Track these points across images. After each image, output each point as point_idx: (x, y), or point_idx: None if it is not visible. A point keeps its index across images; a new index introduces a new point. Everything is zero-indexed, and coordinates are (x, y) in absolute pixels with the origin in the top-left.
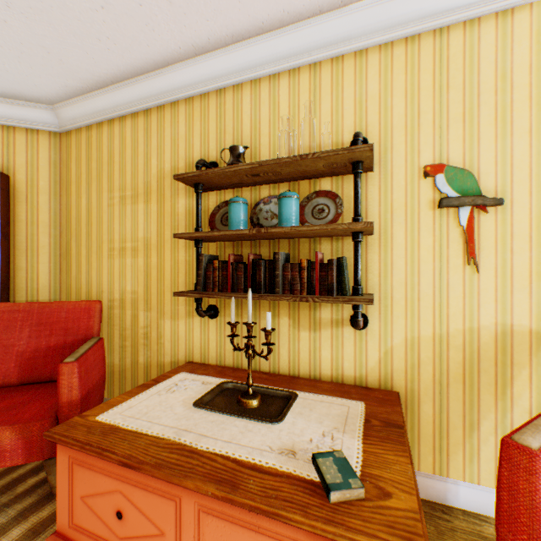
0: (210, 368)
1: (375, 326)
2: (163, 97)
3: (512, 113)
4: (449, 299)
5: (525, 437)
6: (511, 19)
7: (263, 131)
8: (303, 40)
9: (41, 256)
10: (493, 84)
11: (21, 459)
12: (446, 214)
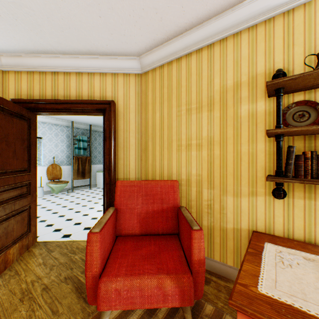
0: (286, 241)
1: None
2: (227, 31)
3: None
4: None
5: None
6: None
7: None
8: None
9: (131, 151)
10: None
11: (177, 302)
12: None
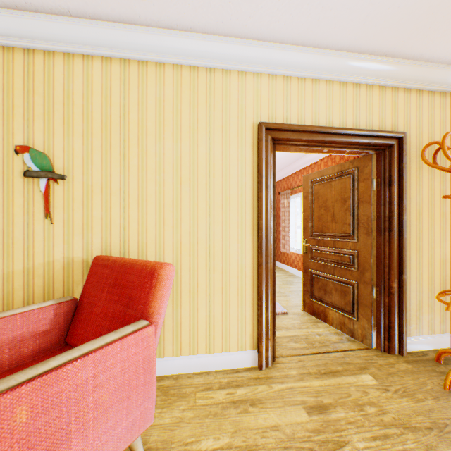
0: None
1: None
2: None
3: (74, 121)
4: (35, 242)
5: None
6: (74, 60)
7: None
8: None
9: None
10: (63, 99)
11: None
12: (33, 182)
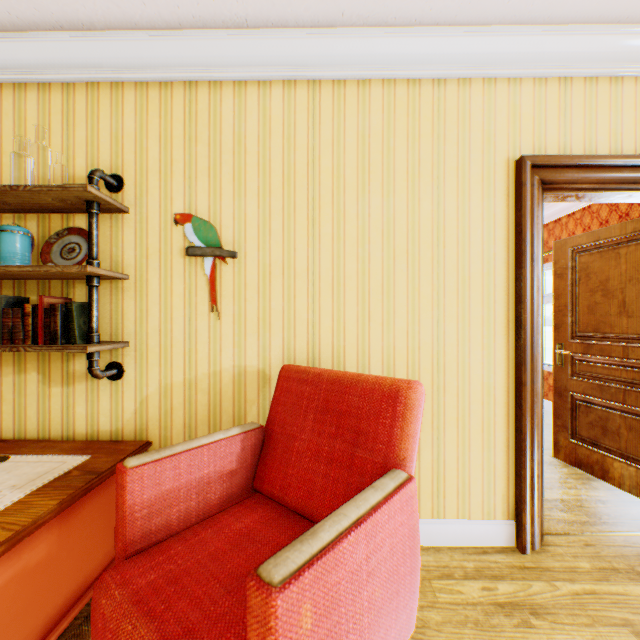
0: None
1: (132, 376)
2: None
3: (246, 176)
4: (198, 345)
5: (132, 459)
6: (246, 90)
7: (7, 148)
8: (49, 53)
9: None
10: (232, 146)
11: None
12: (196, 262)
